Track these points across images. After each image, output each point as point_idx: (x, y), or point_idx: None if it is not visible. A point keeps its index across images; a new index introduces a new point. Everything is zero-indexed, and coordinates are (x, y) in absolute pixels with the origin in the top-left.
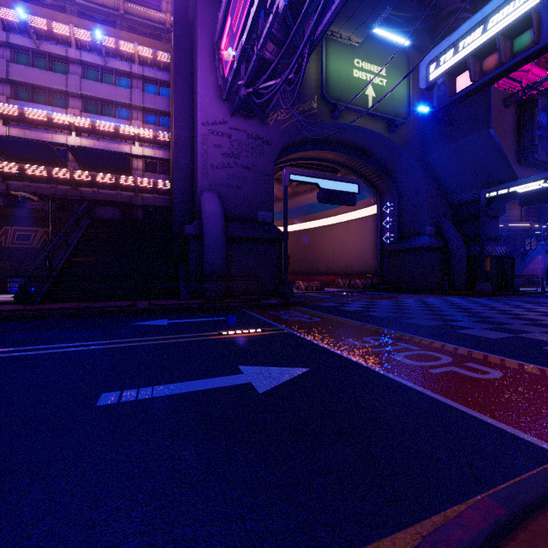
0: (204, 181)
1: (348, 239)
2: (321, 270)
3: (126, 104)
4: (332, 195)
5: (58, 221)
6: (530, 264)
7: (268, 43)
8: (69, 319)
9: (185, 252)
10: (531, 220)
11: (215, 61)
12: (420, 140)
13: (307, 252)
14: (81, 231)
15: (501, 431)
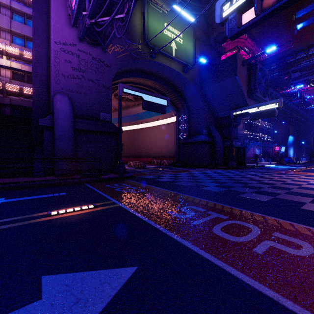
0: (56, 86)
1: (159, 136)
2: (143, 154)
3: None
4: (151, 105)
5: None
6: (248, 151)
7: None
8: None
9: (42, 140)
10: (247, 130)
11: None
12: (200, 80)
13: (135, 143)
14: None
15: None
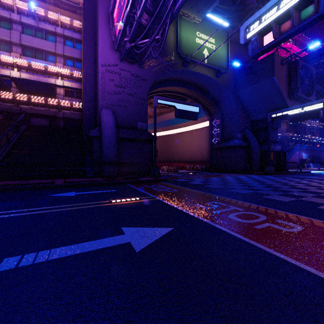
0: (102, 102)
1: (192, 141)
2: (176, 159)
3: (52, 52)
4: (183, 113)
5: (3, 126)
6: (292, 156)
7: (144, 13)
8: (4, 193)
9: (90, 147)
10: (292, 131)
11: (110, 25)
12: (234, 83)
13: (168, 148)
14: (19, 133)
15: (323, 281)
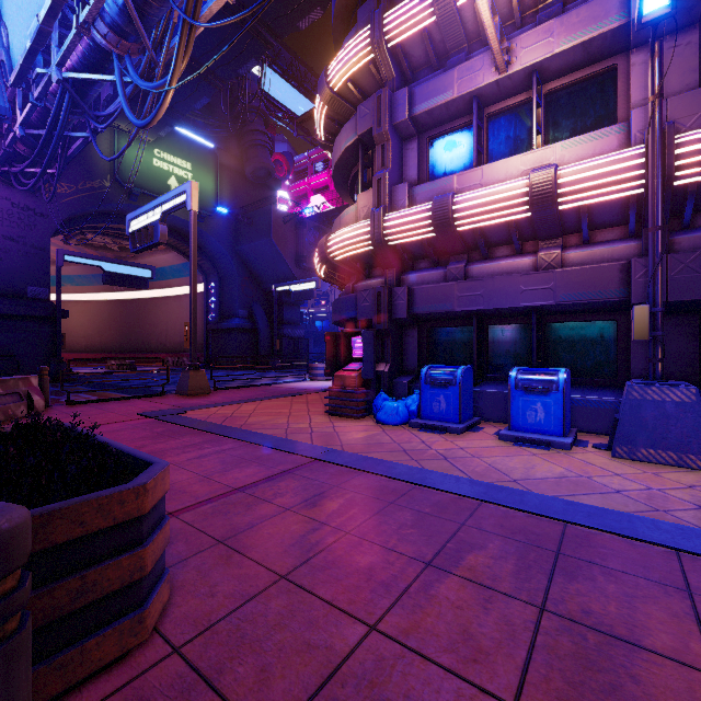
0: None
1: (181, 314)
2: (154, 347)
3: None
4: (120, 279)
5: None
6: None
7: (18, 143)
8: None
9: None
10: None
11: None
12: (233, 232)
13: (138, 326)
14: None
15: None
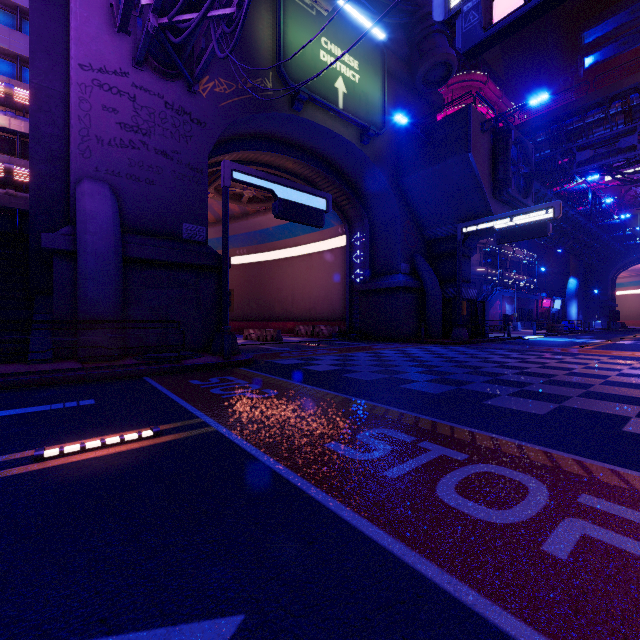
0: (83, 163)
1: (311, 276)
2: (278, 314)
3: None
4: (293, 209)
5: None
6: (491, 309)
7: None
8: None
9: (52, 281)
10: (487, 265)
11: None
12: (395, 160)
13: (261, 291)
14: None
15: None
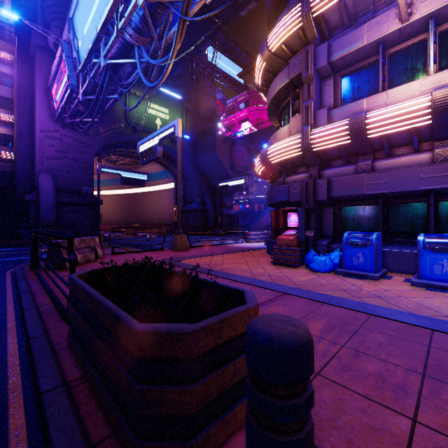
0: (41, 167)
1: (161, 202)
2: (145, 221)
3: None
4: (130, 181)
5: None
6: (261, 219)
7: (79, 104)
8: None
9: (27, 210)
10: None
11: (49, 96)
12: (192, 150)
13: (136, 209)
14: None
15: None
